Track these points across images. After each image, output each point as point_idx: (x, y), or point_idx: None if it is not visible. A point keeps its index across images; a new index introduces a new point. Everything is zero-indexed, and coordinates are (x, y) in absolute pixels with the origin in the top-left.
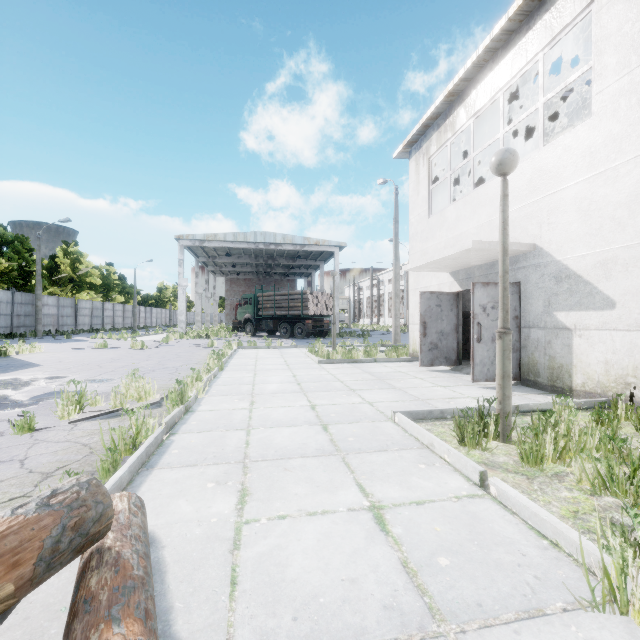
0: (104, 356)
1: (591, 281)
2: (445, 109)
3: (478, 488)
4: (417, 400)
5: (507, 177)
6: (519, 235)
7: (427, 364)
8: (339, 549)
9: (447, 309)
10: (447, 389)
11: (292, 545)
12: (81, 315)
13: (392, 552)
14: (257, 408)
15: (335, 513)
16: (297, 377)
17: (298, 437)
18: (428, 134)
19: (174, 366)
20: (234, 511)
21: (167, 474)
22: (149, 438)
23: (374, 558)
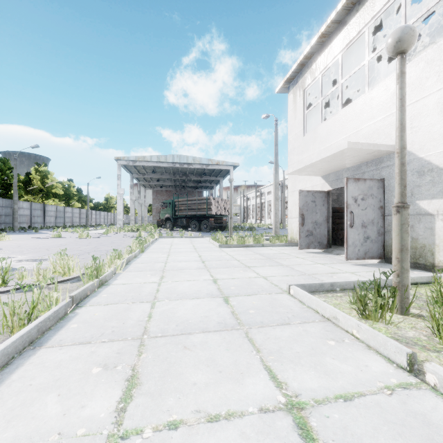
0: (55, 243)
1: None
2: (317, 49)
3: (407, 373)
4: (304, 275)
5: (372, 94)
6: (383, 140)
7: (304, 247)
8: None
9: (320, 204)
10: (326, 266)
11: None
12: (48, 216)
13: None
14: (165, 282)
15: (243, 417)
16: (202, 257)
17: (200, 309)
18: (303, 71)
19: (106, 249)
20: (112, 414)
21: (52, 355)
22: (47, 312)
23: None
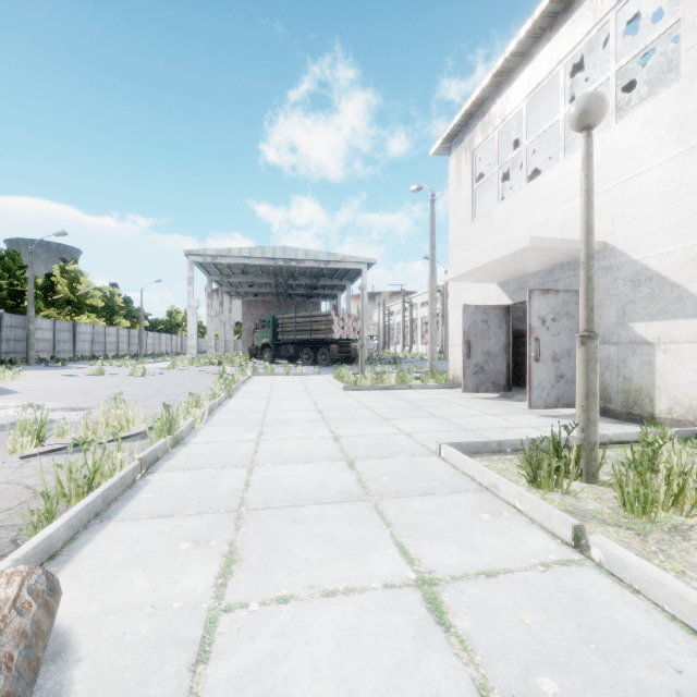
0: (97, 383)
1: (680, 283)
2: (492, 93)
3: (571, 549)
4: (465, 430)
5: (569, 165)
6: None
7: (472, 390)
8: (372, 661)
9: (495, 326)
10: (499, 418)
11: (295, 653)
12: (80, 340)
13: (460, 666)
14: (266, 440)
15: (365, 592)
16: (318, 405)
17: (315, 476)
18: (471, 124)
19: (175, 393)
20: (211, 589)
21: (127, 529)
22: (112, 478)
23: (431, 679)
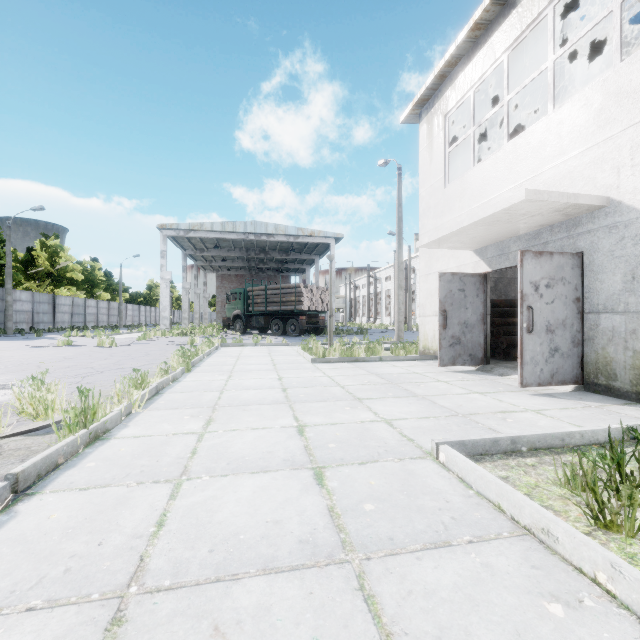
0: (58, 354)
1: None
2: (467, 50)
3: None
4: (456, 416)
5: (561, 115)
6: (581, 189)
7: (448, 363)
8: None
9: (472, 294)
10: (489, 397)
11: None
12: (60, 312)
13: None
14: (212, 432)
15: None
16: (283, 380)
17: (267, 502)
18: (444, 87)
19: (132, 366)
20: None
21: None
22: None
23: None
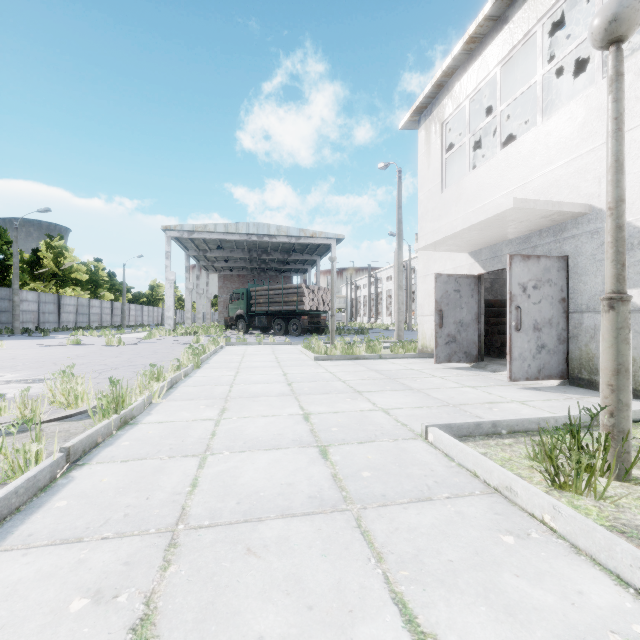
0: (69, 353)
1: None
2: (463, 62)
3: None
4: (447, 406)
5: (548, 127)
6: (566, 197)
7: (444, 360)
8: None
9: (467, 295)
10: (479, 390)
11: None
12: (65, 312)
13: None
14: (228, 418)
15: None
16: (288, 376)
17: (280, 470)
18: (441, 96)
19: (143, 363)
20: None
21: (6, 568)
22: (15, 480)
23: None
